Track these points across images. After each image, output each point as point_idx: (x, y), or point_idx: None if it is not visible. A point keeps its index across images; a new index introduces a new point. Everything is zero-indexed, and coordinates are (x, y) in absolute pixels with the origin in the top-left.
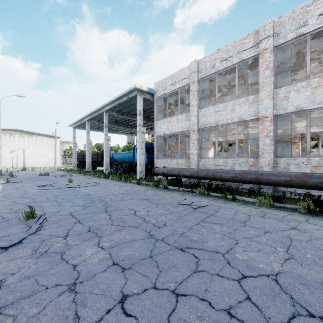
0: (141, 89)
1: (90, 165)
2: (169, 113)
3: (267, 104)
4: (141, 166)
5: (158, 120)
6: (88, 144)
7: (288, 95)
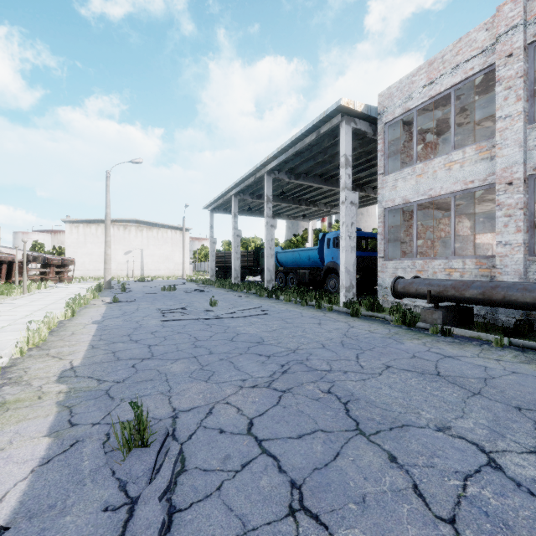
0: (351, 109)
1: (238, 274)
2: (409, 159)
3: None
4: (349, 275)
5: (386, 175)
6: (234, 236)
7: None
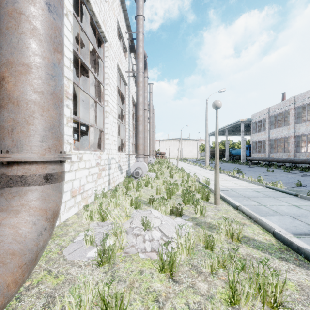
0: (243, 120)
1: None
2: (261, 128)
3: (292, 131)
4: (243, 157)
5: (253, 134)
6: None
7: (299, 127)
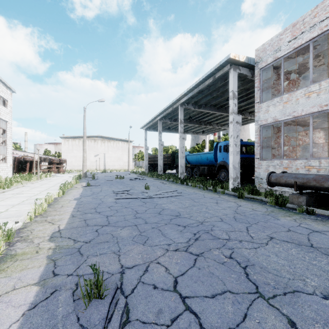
0: (236, 60)
1: (162, 168)
2: (277, 92)
3: None
4: (235, 170)
5: (261, 103)
6: (159, 145)
7: None
